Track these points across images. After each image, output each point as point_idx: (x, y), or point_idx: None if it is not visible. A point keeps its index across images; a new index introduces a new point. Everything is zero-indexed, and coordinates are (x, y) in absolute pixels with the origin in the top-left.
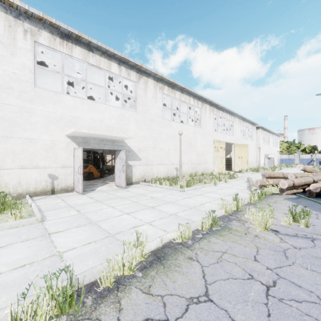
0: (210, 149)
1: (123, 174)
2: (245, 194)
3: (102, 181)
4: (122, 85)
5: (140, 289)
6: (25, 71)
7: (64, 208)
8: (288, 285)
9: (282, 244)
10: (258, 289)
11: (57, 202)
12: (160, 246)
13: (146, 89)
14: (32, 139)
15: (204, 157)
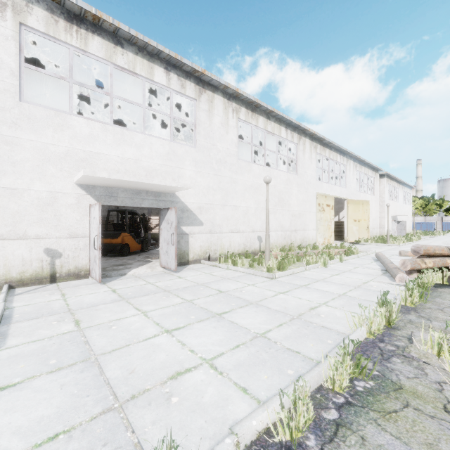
0: (312, 207)
1: (172, 249)
2: (385, 286)
3: (141, 258)
4: (171, 103)
5: None
6: (3, 74)
7: (54, 316)
8: None
9: None
10: None
11: (50, 301)
12: None
13: (211, 110)
14: (16, 189)
15: (302, 220)
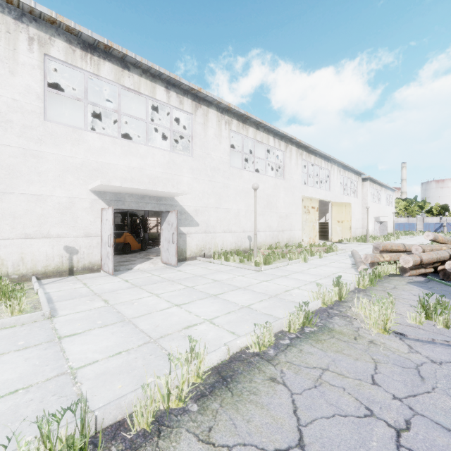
0: (298, 209)
1: (173, 246)
2: (349, 276)
3: (142, 255)
4: (171, 118)
5: (194, 433)
6: (31, 98)
7: (85, 297)
8: (430, 427)
9: (413, 356)
10: (383, 434)
11: (76, 288)
12: (227, 358)
13: (206, 123)
14: (41, 195)
15: (289, 221)
